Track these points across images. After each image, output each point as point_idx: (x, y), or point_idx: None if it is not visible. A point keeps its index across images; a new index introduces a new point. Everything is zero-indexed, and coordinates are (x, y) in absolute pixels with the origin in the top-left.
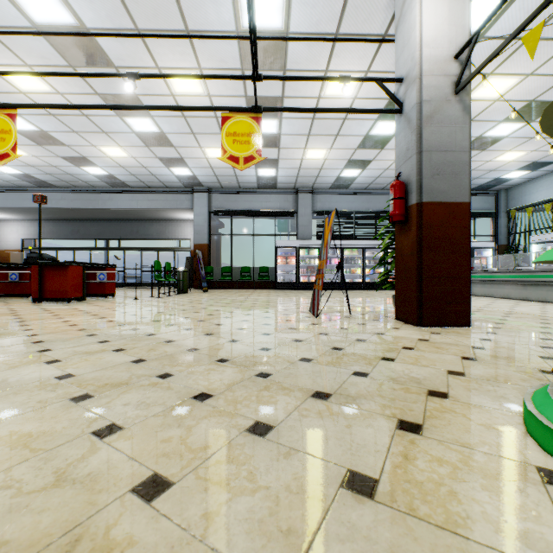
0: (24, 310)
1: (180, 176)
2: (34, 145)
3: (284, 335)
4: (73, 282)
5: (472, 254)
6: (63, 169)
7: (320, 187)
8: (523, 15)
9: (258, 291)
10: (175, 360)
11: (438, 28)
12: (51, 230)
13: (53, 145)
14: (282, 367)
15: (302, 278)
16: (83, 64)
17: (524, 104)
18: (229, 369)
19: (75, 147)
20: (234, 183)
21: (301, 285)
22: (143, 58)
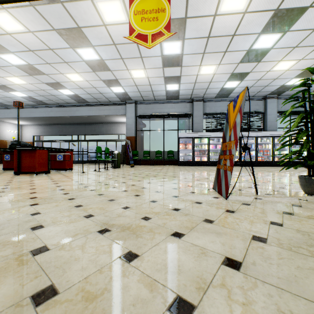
0: None
1: (117, 93)
2: (27, 75)
3: (204, 241)
4: (40, 161)
5: None
6: (48, 92)
7: (208, 96)
8: None
9: (167, 167)
10: None
11: None
12: (48, 130)
13: (38, 75)
14: None
15: (196, 158)
16: (39, 2)
17: None
18: None
19: (51, 75)
20: (151, 96)
21: (195, 163)
22: None
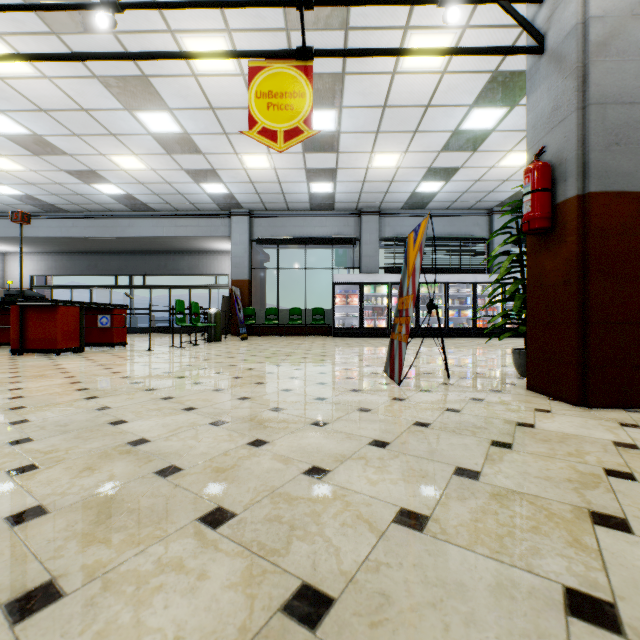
0: None
1: (213, 195)
2: (29, 155)
3: (352, 428)
4: (65, 328)
5: None
6: (71, 188)
7: (389, 206)
8: None
9: (311, 339)
10: (109, 515)
11: None
12: (64, 264)
13: (52, 155)
14: (359, 558)
15: (367, 322)
16: (69, 29)
17: None
18: (219, 564)
19: (80, 157)
20: (281, 203)
21: (365, 331)
22: (148, 15)
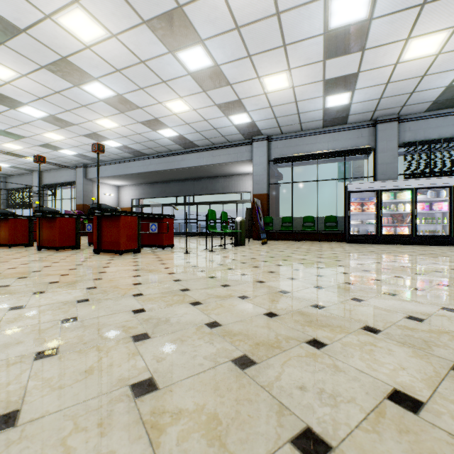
0: (56, 266)
1: (239, 126)
2: (118, 114)
3: None
4: (125, 234)
5: None
6: (146, 136)
7: (410, 110)
8: None
9: (326, 245)
10: None
11: None
12: (148, 191)
13: (131, 110)
14: None
15: (385, 229)
16: None
17: None
18: None
19: (147, 108)
20: (295, 125)
21: (383, 238)
22: None
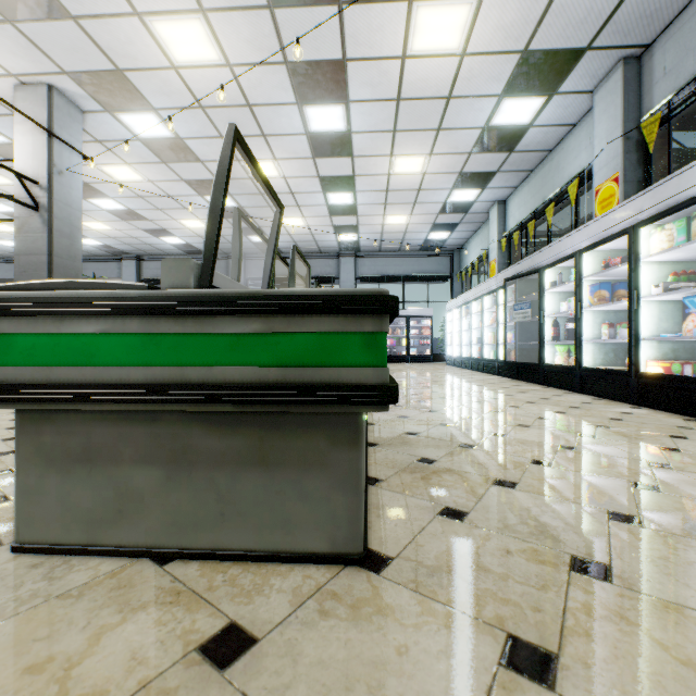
0: None
1: (95, 246)
2: None
3: None
4: None
5: (407, 323)
6: None
7: (251, 251)
8: (187, 124)
9: None
10: None
11: (26, 163)
12: None
13: None
14: None
15: None
16: None
17: (319, 179)
18: None
19: None
20: (158, 250)
21: None
22: None
